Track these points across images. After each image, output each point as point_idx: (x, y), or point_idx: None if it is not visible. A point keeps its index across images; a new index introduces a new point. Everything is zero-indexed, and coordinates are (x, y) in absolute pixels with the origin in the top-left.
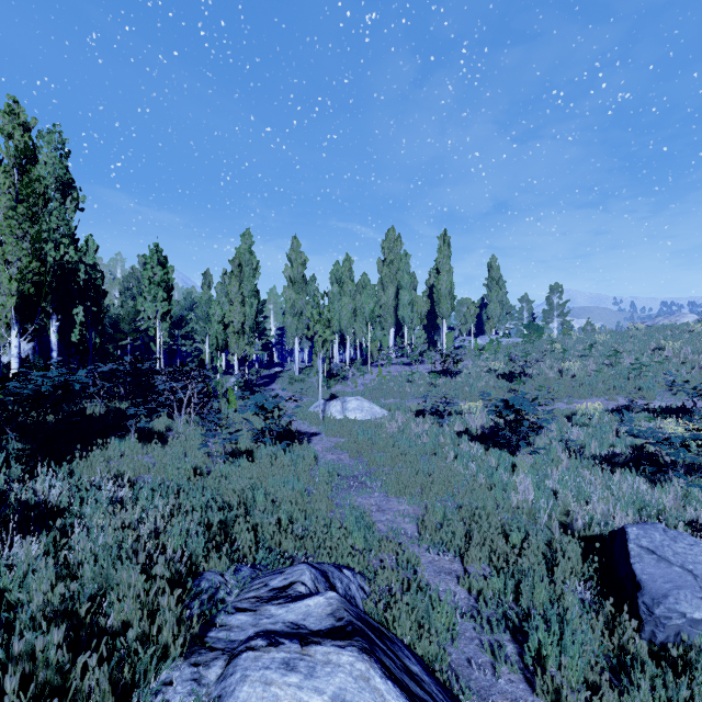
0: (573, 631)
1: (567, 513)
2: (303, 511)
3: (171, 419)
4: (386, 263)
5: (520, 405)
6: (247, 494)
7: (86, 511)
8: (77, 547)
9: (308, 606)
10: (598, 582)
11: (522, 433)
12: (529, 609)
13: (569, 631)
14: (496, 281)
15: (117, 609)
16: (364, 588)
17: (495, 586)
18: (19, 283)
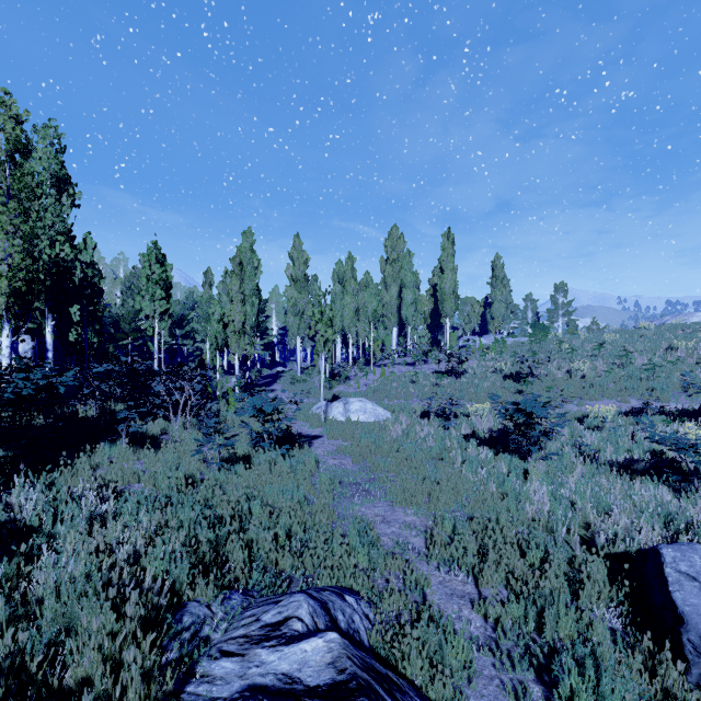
0: (611, 677)
1: (586, 526)
2: (302, 524)
3: (168, 421)
4: (389, 262)
5: (532, 408)
6: (242, 505)
7: (59, 530)
8: (40, 578)
9: (305, 651)
10: (629, 609)
11: (534, 438)
12: (554, 641)
13: (608, 677)
14: (500, 280)
15: (77, 660)
16: (369, 616)
17: (514, 613)
18: (10, 281)
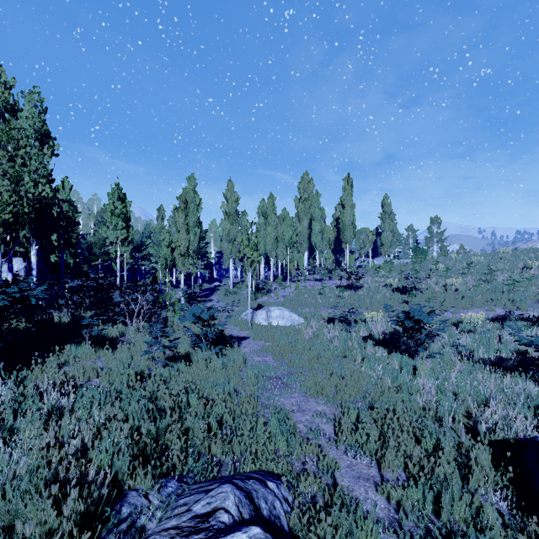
0: None
1: (468, 415)
2: (232, 413)
3: (126, 326)
4: (301, 200)
5: (420, 316)
6: (182, 397)
7: (19, 425)
8: None
9: None
10: (513, 493)
11: (421, 340)
12: (450, 523)
13: None
14: (388, 214)
15: None
16: (288, 499)
17: (413, 496)
18: None
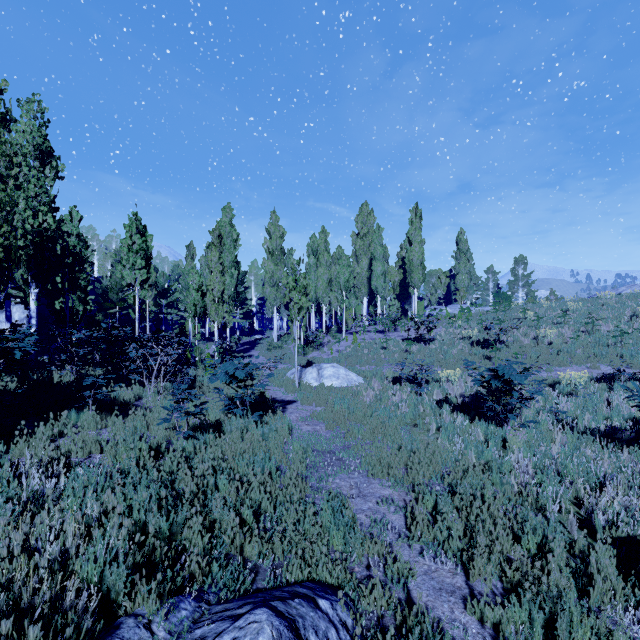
0: None
1: (578, 503)
2: (272, 499)
3: (144, 387)
4: (360, 236)
5: (511, 375)
6: (208, 479)
7: None
8: None
9: None
10: None
11: (512, 405)
12: None
13: None
14: (464, 253)
15: None
16: (347, 623)
17: (516, 618)
18: None
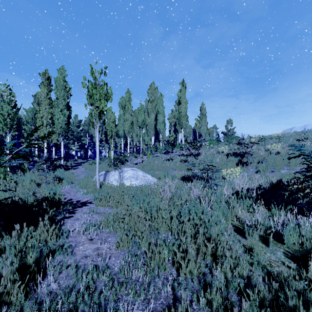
0: None
1: None
2: None
3: None
4: (150, 101)
5: None
6: None
7: None
8: None
9: None
10: None
11: None
12: None
13: None
14: (204, 115)
15: None
16: None
17: None
18: None
